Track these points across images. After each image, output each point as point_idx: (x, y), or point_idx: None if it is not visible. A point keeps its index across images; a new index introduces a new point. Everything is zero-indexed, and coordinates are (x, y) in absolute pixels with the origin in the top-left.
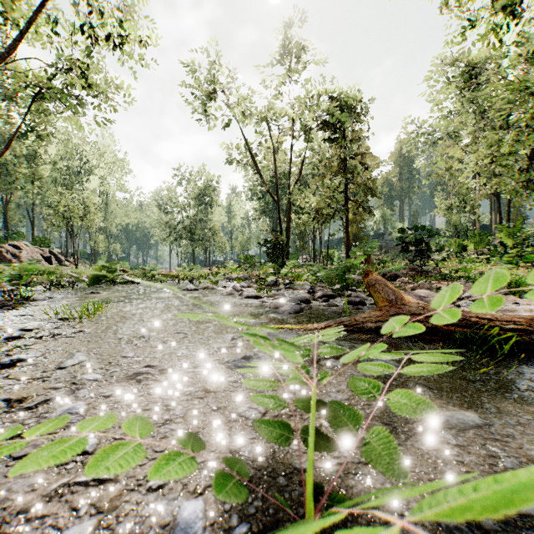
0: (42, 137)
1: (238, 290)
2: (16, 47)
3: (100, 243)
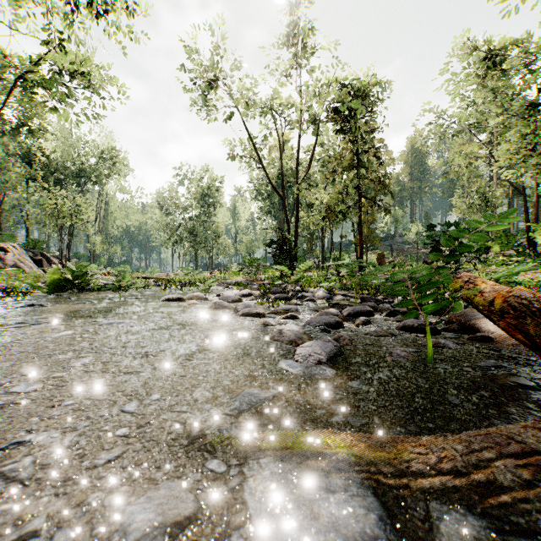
0: (35, 133)
1: (233, 301)
2: None
3: (98, 245)
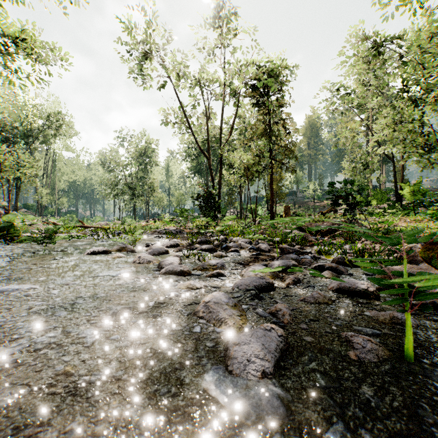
0: None
1: (160, 253)
2: None
3: (44, 197)
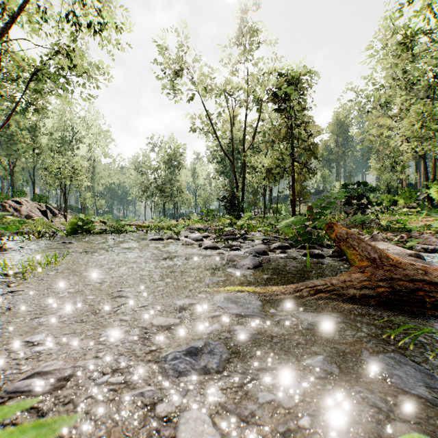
0: (41, 112)
1: (198, 240)
2: (8, 29)
3: (88, 199)
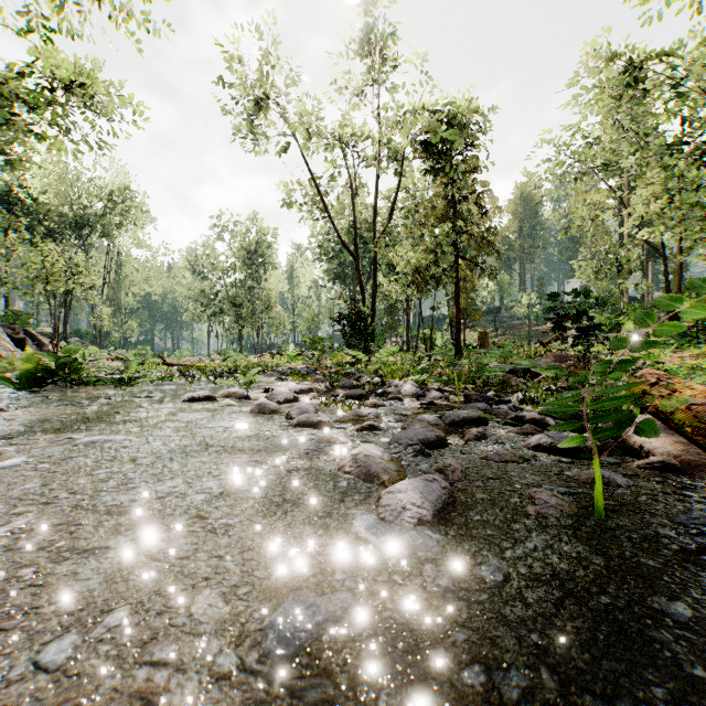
0: (17, 165)
1: (287, 401)
2: None
3: (105, 319)
